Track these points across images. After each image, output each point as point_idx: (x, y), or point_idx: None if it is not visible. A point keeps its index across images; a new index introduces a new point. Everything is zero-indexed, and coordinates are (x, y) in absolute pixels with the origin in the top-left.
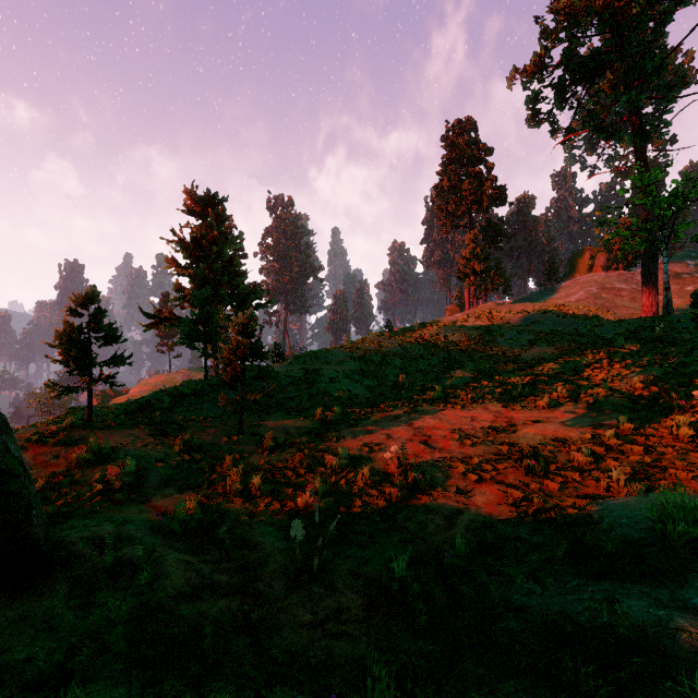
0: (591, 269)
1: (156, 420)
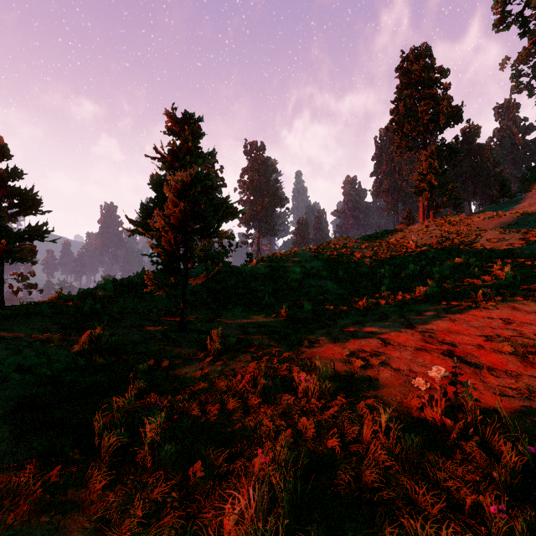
0: None
1: (84, 310)
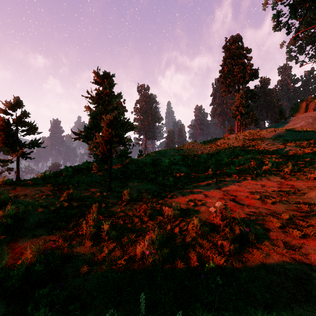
0: (306, 111)
1: (59, 182)
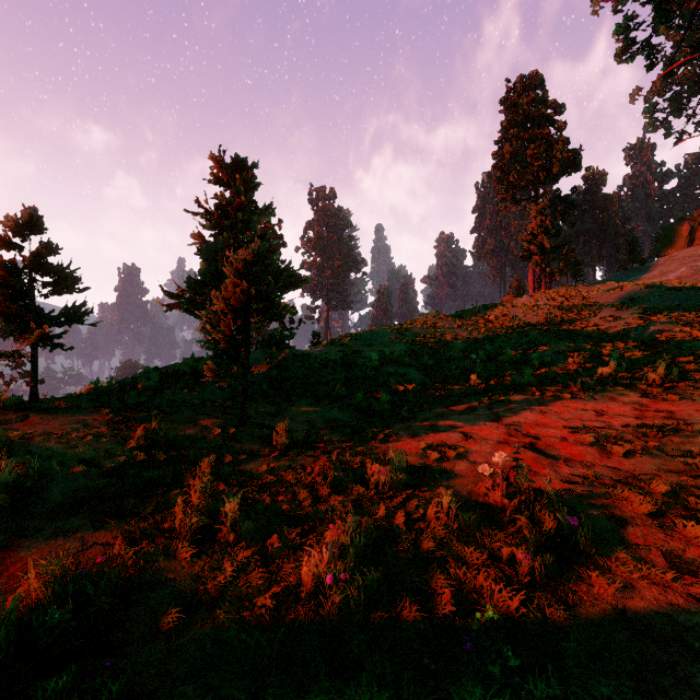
0: (691, 243)
1: (129, 403)
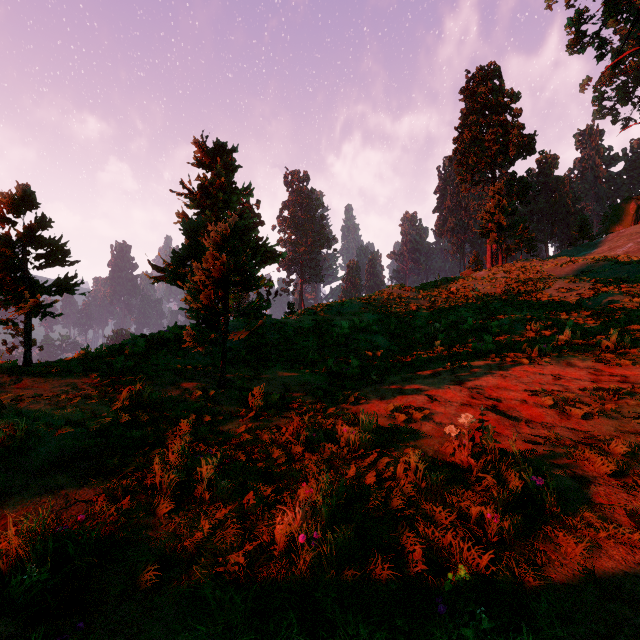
0: (638, 221)
1: (116, 367)
